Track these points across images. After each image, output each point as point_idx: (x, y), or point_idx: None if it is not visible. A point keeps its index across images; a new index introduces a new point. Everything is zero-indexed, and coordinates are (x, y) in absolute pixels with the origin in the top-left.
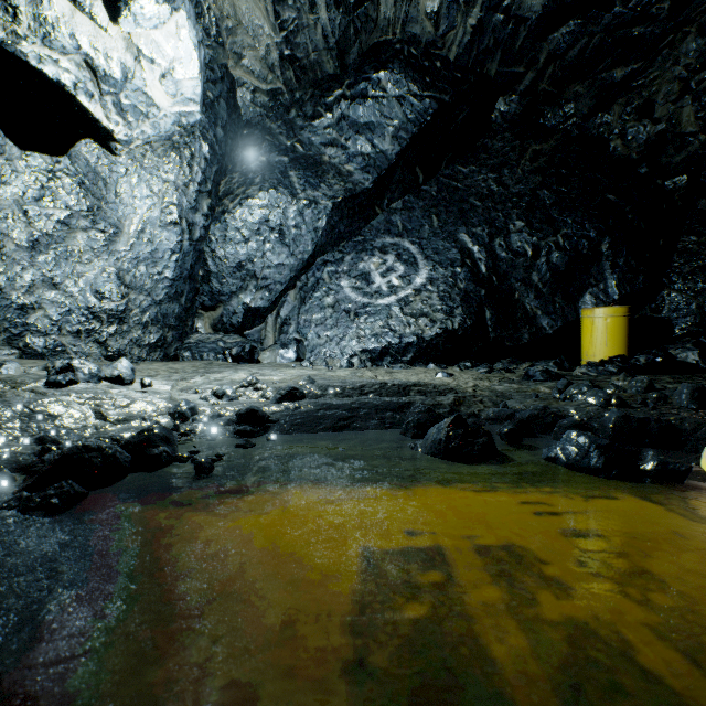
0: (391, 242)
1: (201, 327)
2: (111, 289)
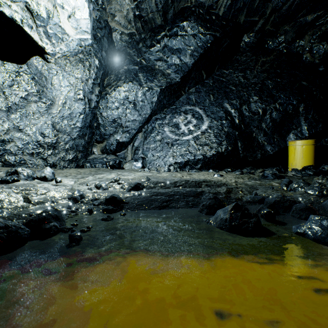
0: (189, 108)
1: (95, 151)
2: (49, 132)
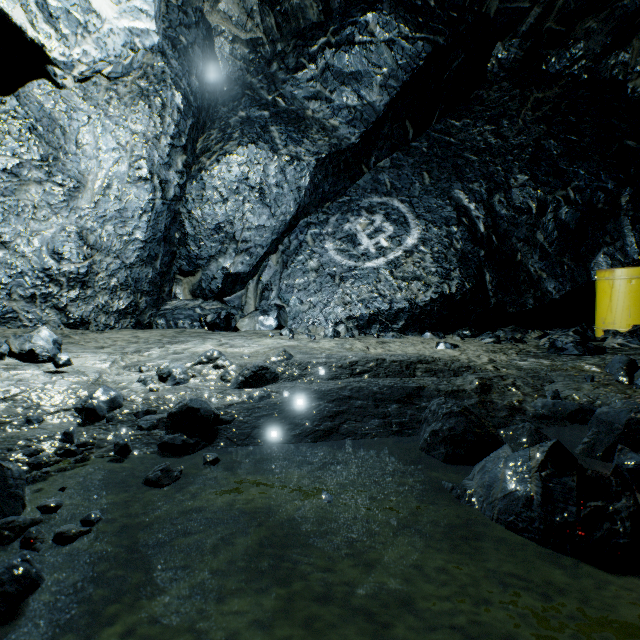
0: (378, 201)
1: (179, 293)
2: (71, 249)
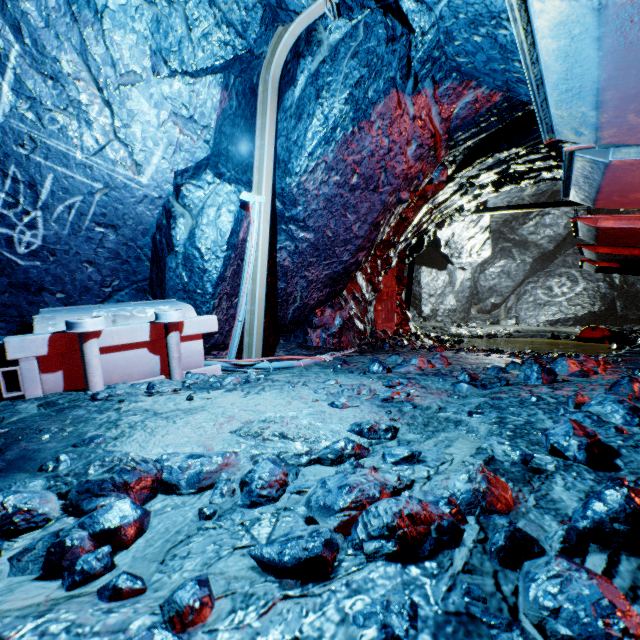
0: (564, 271)
1: (472, 311)
2: (454, 303)
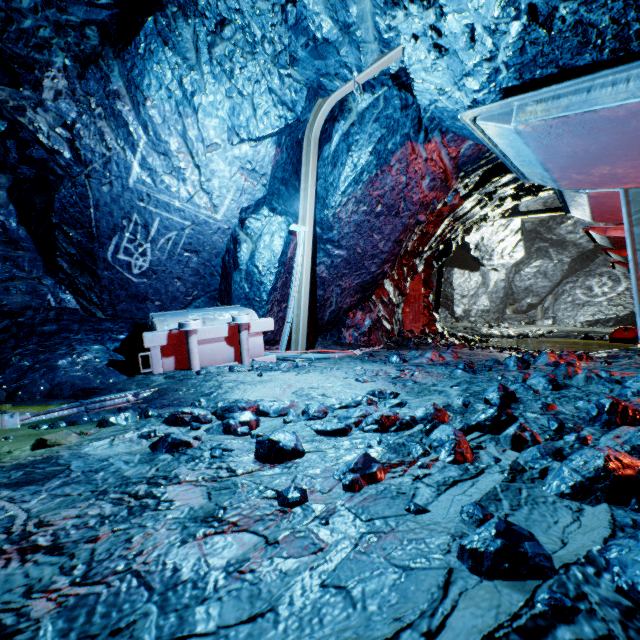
0: (605, 270)
1: (507, 312)
2: (487, 303)
